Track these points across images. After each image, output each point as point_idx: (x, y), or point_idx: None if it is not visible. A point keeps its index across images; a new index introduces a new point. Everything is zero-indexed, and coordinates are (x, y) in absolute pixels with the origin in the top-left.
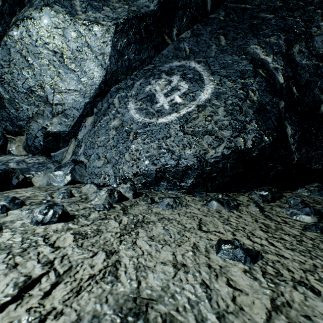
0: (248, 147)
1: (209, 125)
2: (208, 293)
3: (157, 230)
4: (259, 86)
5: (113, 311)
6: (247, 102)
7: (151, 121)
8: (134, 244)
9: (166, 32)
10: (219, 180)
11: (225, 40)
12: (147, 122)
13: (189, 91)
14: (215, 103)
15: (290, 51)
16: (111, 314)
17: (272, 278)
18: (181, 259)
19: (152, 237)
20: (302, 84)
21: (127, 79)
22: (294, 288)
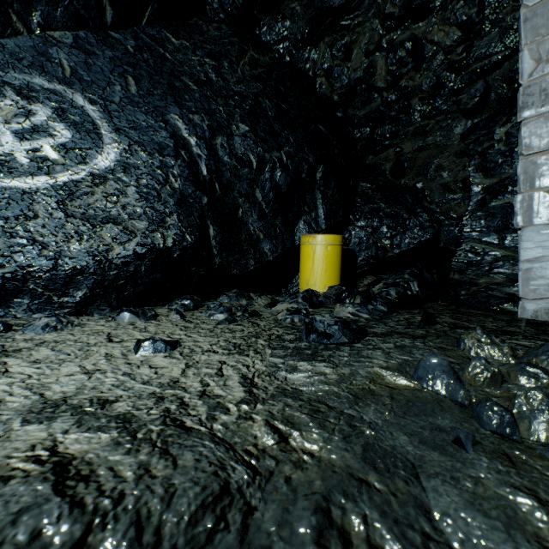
0: (169, 246)
1: (114, 209)
2: (132, 377)
3: (43, 353)
4: (182, 171)
5: (21, 414)
6: (167, 188)
7: None
8: (7, 373)
9: (15, 8)
10: (130, 291)
11: (137, 88)
12: None
13: (75, 145)
14: (123, 178)
15: (214, 142)
16: (19, 416)
17: (188, 354)
18: (93, 367)
19: (37, 361)
20: (224, 182)
21: None
22: (203, 354)
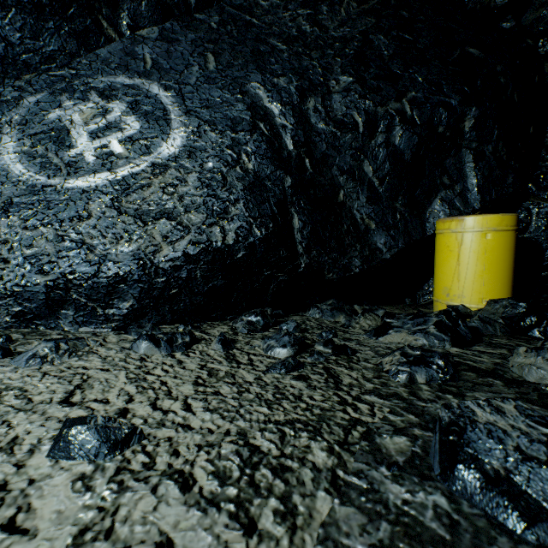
0: (229, 243)
1: (170, 201)
2: None
3: None
4: (257, 147)
5: None
6: (236, 170)
7: (50, 183)
8: None
9: (103, 13)
10: (185, 301)
11: (216, 63)
12: (41, 183)
13: (141, 136)
14: (186, 165)
15: (305, 106)
16: None
17: (125, 480)
18: None
19: None
20: (318, 157)
21: (5, 85)
22: (153, 490)
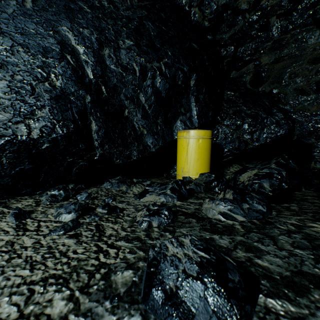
0: (34, 137)
1: None
2: None
3: None
4: (64, 71)
5: None
6: (45, 84)
7: None
8: None
9: None
10: None
11: (33, 4)
12: None
13: None
14: None
15: (102, 52)
16: None
17: None
18: None
19: None
20: (111, 86)
21: None
22: None
